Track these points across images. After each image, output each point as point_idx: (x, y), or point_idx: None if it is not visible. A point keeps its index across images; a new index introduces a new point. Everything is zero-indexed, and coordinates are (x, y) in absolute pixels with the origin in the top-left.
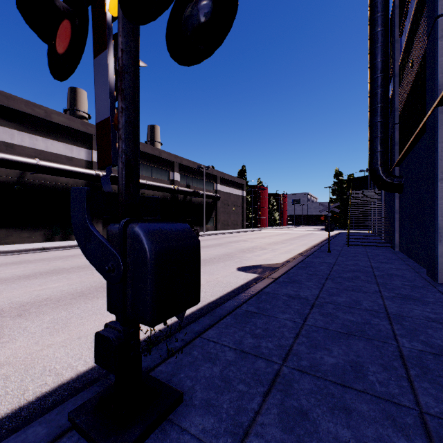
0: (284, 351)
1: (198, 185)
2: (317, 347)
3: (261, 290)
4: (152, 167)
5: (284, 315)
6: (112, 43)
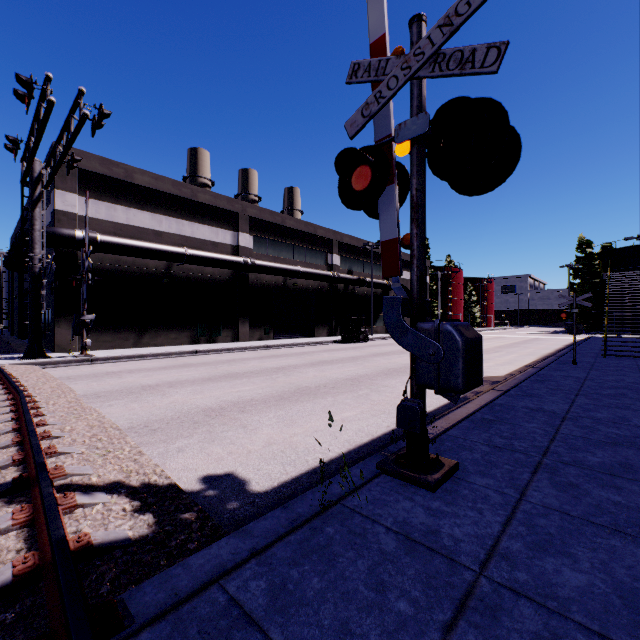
0: (541, 449)
1: (363, 270)
2: (577, 450)
3: (492, 401)
4: (305, 249)
5: (531, 425)
6: (396, 178)
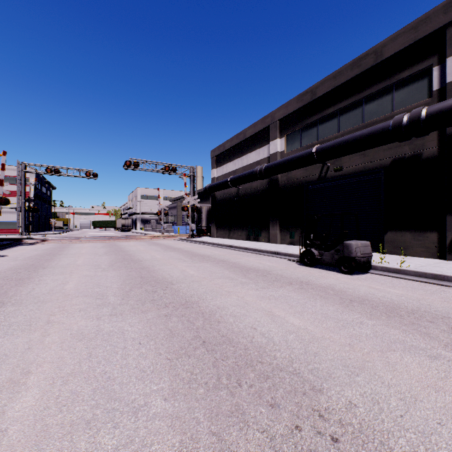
0: None
1: None
2: None
3: None
4: (365, 102)
5: None
6: None
